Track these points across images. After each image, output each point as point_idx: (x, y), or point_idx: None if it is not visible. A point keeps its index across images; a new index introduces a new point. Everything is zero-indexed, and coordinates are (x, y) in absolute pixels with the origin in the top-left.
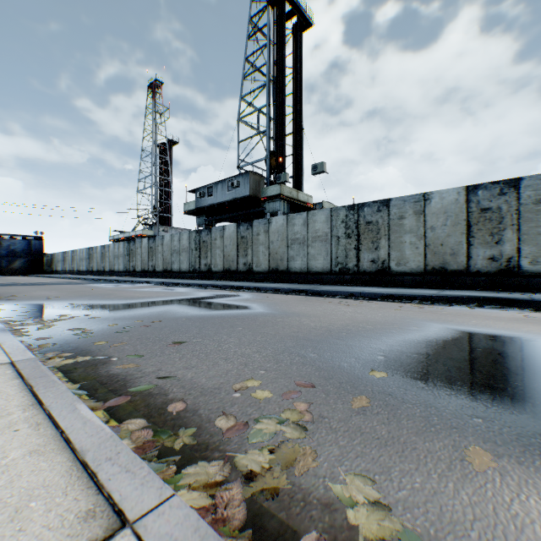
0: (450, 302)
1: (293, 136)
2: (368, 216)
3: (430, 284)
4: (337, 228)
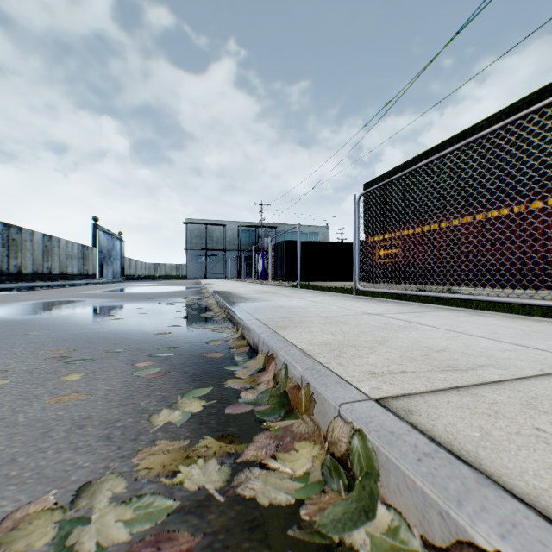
0: None
1: None
2: None
3: None
4: None
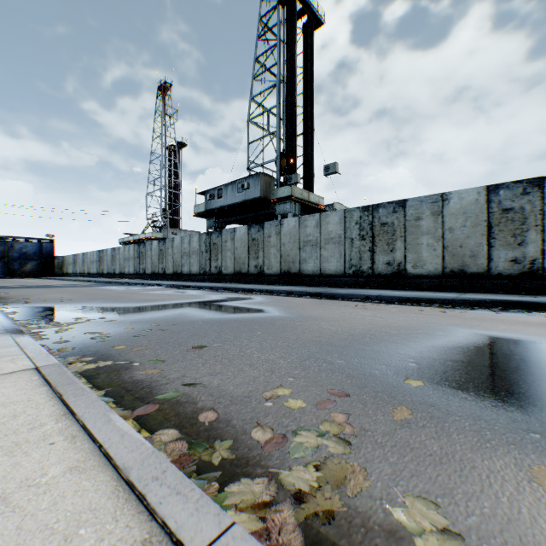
0: (472, 305)
1: (304, 137)
2: (383, 218)
3: (448, 287)
4: (351, 230)
